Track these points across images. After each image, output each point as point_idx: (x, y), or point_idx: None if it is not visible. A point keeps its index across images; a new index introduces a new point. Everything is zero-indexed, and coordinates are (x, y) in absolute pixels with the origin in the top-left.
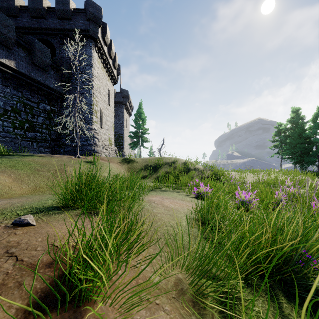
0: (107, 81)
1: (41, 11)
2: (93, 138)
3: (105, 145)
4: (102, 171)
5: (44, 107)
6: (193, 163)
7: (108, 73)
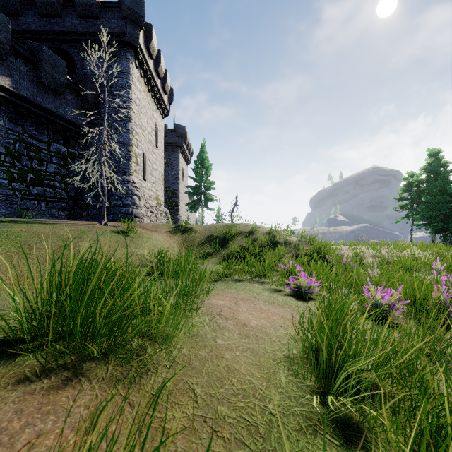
0: (154, 112)
1: (53, 6)
2: (131, 196)
3: (151, 205)
4: (141, 246)
5: (58, 149)
6: (282, 233)
7: (156, 100)
